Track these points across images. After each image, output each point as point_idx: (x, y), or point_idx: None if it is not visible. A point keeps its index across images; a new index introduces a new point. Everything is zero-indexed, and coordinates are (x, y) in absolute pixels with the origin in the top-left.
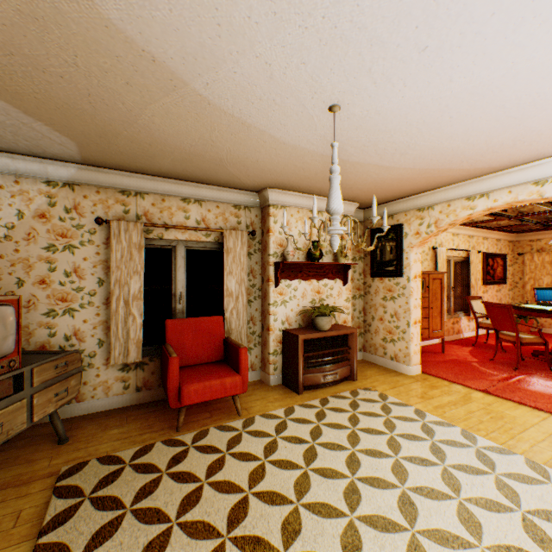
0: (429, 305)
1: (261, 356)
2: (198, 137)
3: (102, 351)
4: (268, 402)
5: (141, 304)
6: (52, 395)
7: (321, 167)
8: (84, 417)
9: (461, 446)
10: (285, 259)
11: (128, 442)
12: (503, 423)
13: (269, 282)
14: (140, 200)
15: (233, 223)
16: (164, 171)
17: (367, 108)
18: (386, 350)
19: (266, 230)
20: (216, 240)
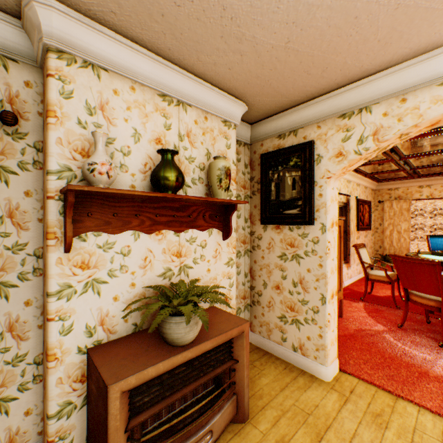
0: None
1: (42, 408)
2: None
3: None
4: None
5: None
6: None
7: None
8: None
9: None
10: (88, 183)
11: None
12: None
13: (47, 239)
14: None
15: None
16: None
17: None
18: (286, 335)
19: (45, 115)
20: None
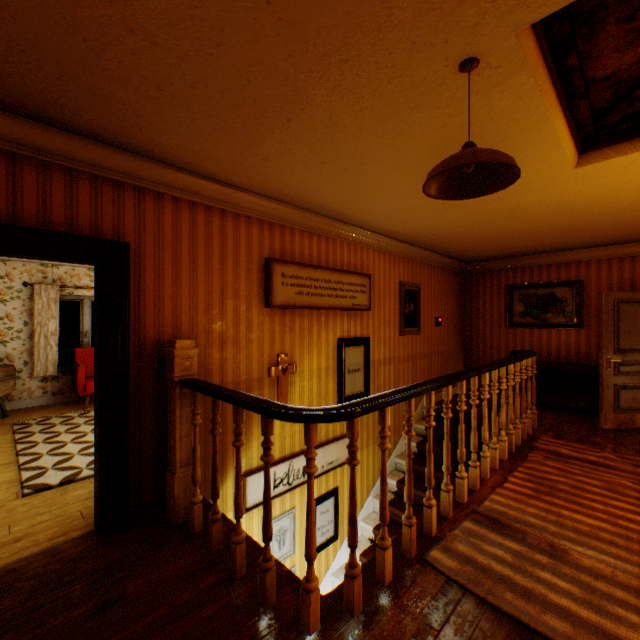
0: None
1: None
2: None
3: (27, 369)
4: None
5: (57, 338)
6: (2, 387)
7: None
8: (16, 410)
9: None
10: None
11: (52, 414)
12: None
13: None
14: (56, 270)
15: None
16: None
17: None
18: None
19: None
20: None
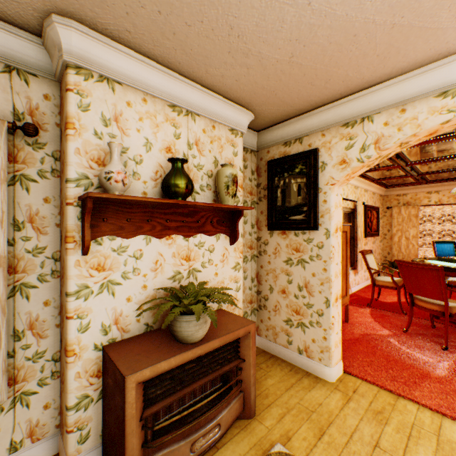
0: None
1: (60, 403)
2: None
3: None
4: None
5: None
6: None
7: None
8: None
9: None
10: (105, 190)
11: None
12: None
13: (66, 243)
14: None
15: None
16: None
17: None
18: (292, 338)
19: (63, 126)
20: None
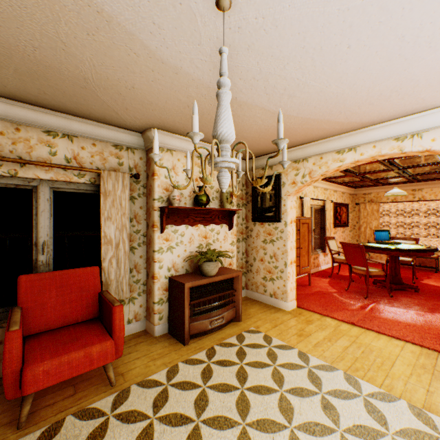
0: (299, 246)
1: (146, 305)
2: (39, 31)
3: None
4: (150, 360)
5: None
6: None
7: (207, 105)
8: None
9: (349, 396)
10: (171, 203)
11: None
12: (374, 357)
13: (154, 228)
14: None
15: (113, 164)
16: (12, 90)
17: (264, 11)
18: (266, 288)
19: (151, 173)
20: (93, 181)
